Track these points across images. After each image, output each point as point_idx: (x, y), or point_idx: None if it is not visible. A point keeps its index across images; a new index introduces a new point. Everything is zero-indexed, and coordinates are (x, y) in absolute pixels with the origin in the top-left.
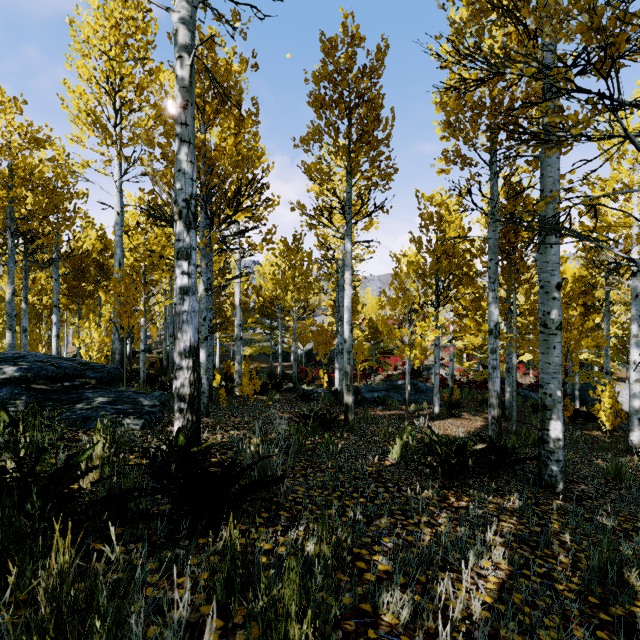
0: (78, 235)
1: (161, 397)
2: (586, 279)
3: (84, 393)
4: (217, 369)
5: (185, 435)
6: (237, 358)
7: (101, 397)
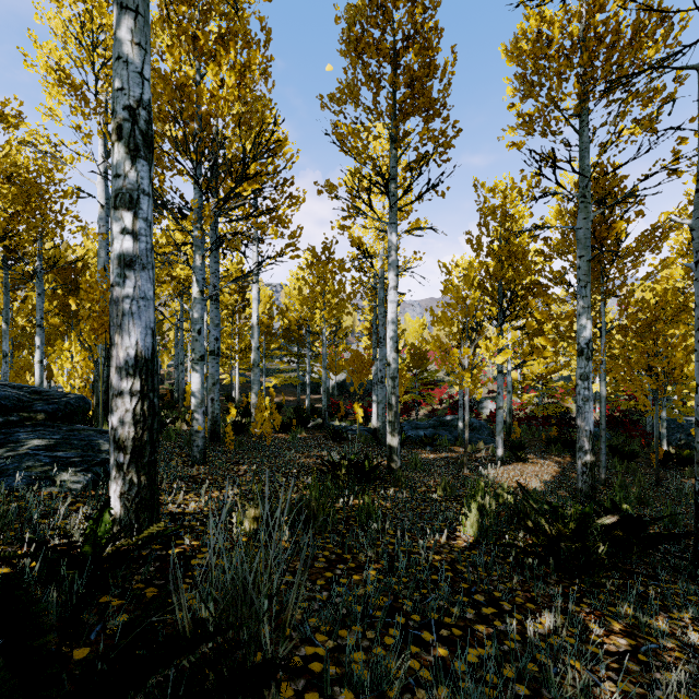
0: (78, 249)
1: None
2: (683, 291)
3: (16, 433)
4: (236, 402)
5: (125, 509)
6: (254, 388)
7: (38, 439)
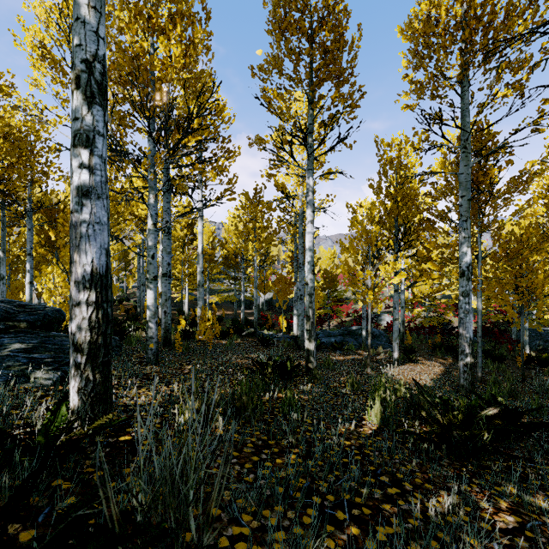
0: (61, 194)
1: None
2: (543, 226)
3: (1, 338)
4: (186, 315)
5: (82, 402)
6: (199, 304)
7: (18, 343)
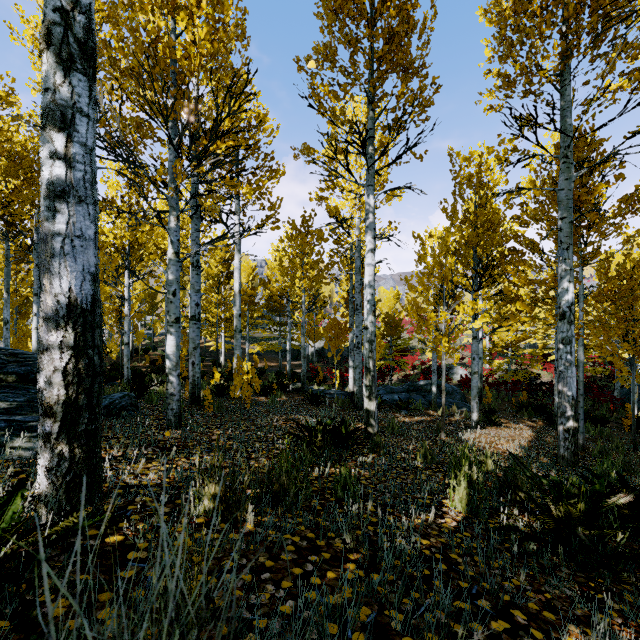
0: None
1: (122, 400)
2: None
3: None
4: (222, 367)
5: (54, 488)
6: (236, 353)
7: None
